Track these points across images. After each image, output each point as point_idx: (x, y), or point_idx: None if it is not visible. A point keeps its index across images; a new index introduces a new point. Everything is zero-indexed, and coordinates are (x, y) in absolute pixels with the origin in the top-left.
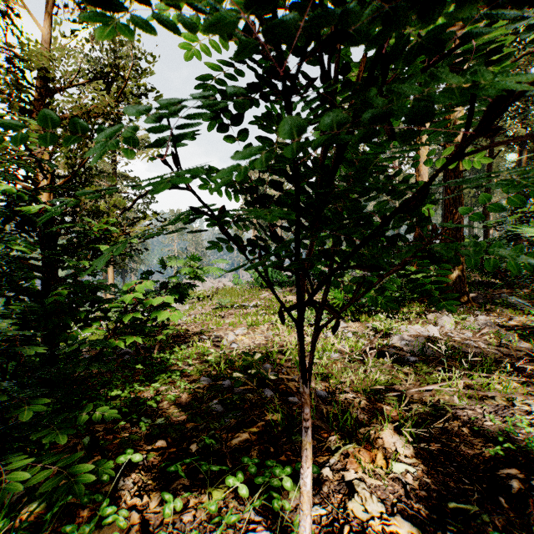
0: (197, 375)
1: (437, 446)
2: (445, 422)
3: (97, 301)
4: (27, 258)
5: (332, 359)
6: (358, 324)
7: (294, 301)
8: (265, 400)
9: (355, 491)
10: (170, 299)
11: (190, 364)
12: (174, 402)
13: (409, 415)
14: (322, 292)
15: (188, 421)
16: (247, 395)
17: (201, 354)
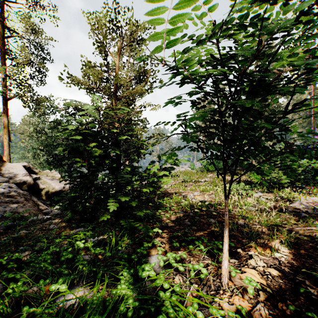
0: (177, 209)
1: (304, 252)
2: (315, 244)
3: (134, 173)
4: (117, 155)
5: (249, 209)
6: (271, 194)
7: (228, 179)
8: (210, 223)
9: (252, 258)
10: (167, 173)
11: (172, 206)
12: (169, 218)
13: (289, 236)
14: (248, 175)
15: (176, 226)
16: (201, 220)
17: (177, 202)
